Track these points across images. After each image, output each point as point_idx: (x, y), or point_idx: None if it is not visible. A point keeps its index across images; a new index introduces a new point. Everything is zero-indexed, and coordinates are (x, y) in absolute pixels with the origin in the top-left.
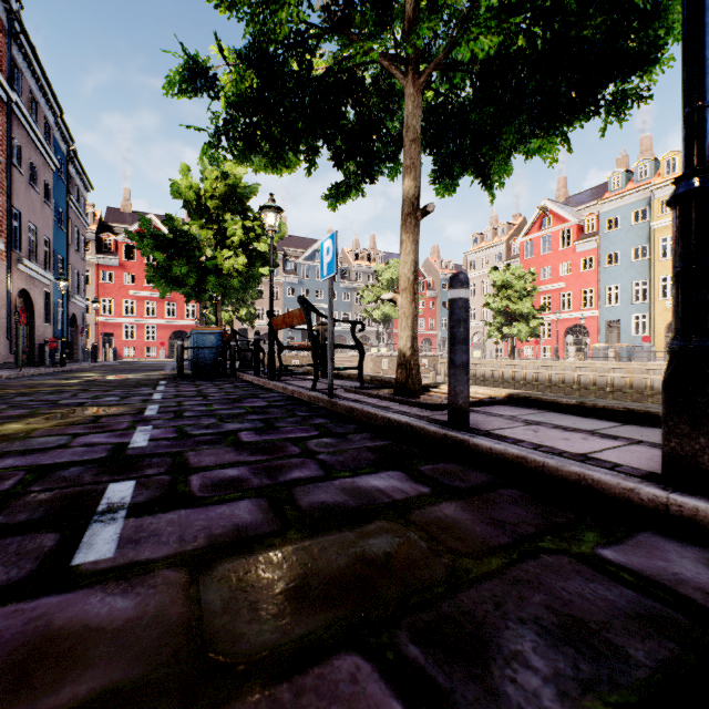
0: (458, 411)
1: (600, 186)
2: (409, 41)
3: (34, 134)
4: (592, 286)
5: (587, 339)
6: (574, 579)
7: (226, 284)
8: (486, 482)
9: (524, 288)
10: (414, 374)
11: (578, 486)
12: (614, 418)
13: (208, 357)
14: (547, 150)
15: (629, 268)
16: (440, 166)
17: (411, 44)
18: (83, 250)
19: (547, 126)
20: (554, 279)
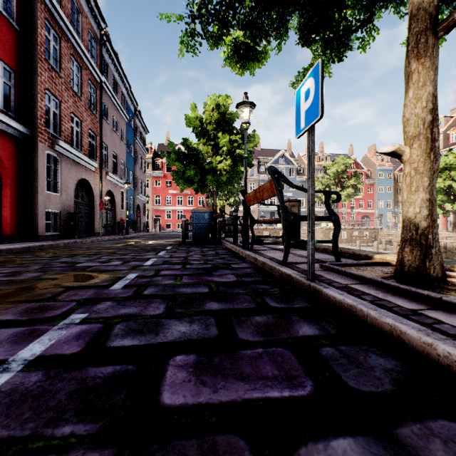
0: None
1: None
2: None
3: (115, 101)
4: None
5: None
6: None
7: (218, 179)
8: None
9: None
10: (434, 254)
11: None
12: None
13: (203, 229)
14: None
15: None
16: None
17: None
18: (144, 168)
19: None
20: None
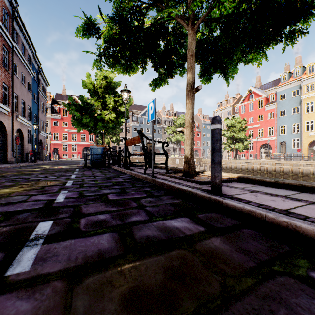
0: (216, 185)
1: (277, 80)
2: (189, 8)
3: (23, 61)
4: (273, 126)
5: (271, 150)
6: (302, 296)
7: (106, 126)
8: (234, 225)
9: (241, 127)
10: (192, 167)
11: (287, 229)
12: (294, 189)
13: (98, 158)
14: (257, 58)
15: (291, 117)
16: (203, 69)
17: (191, 9)
18: (45, 112)
19: (257, 47)
20: (255, 123)
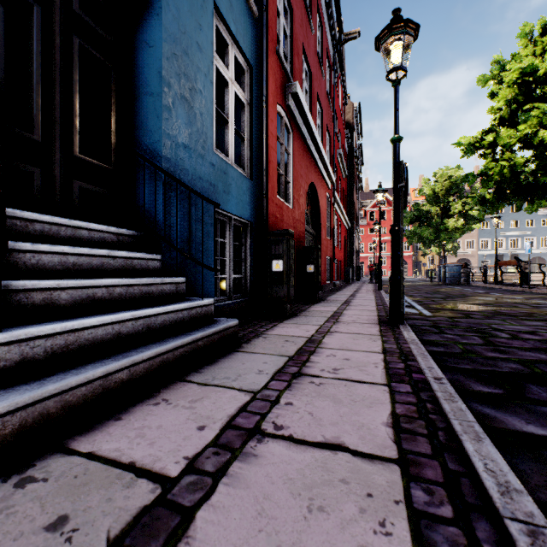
0: None
1: None
2: None
3: (359, 182)
4: None
5: None
6: None
7: (451, 237)
8: None
9: None
10: None
11: None
12: None
13: (455, 276)
14: None
15: None
16: None
17: None
18: None
19: None
20: None
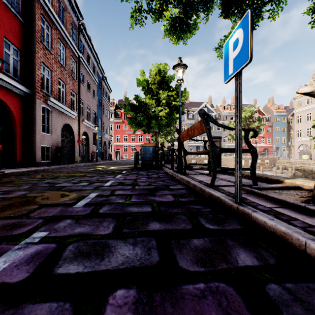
0: None
1: None
2: None
3: (89, 70)
4: None
5: None
6: None
7: (160, 123)
8: None
9: None
10: None
11: None
12: None
13: (148, 158)
14: None
15: None
16: None
17: None
18: (108, 116)
19: None
20: None
